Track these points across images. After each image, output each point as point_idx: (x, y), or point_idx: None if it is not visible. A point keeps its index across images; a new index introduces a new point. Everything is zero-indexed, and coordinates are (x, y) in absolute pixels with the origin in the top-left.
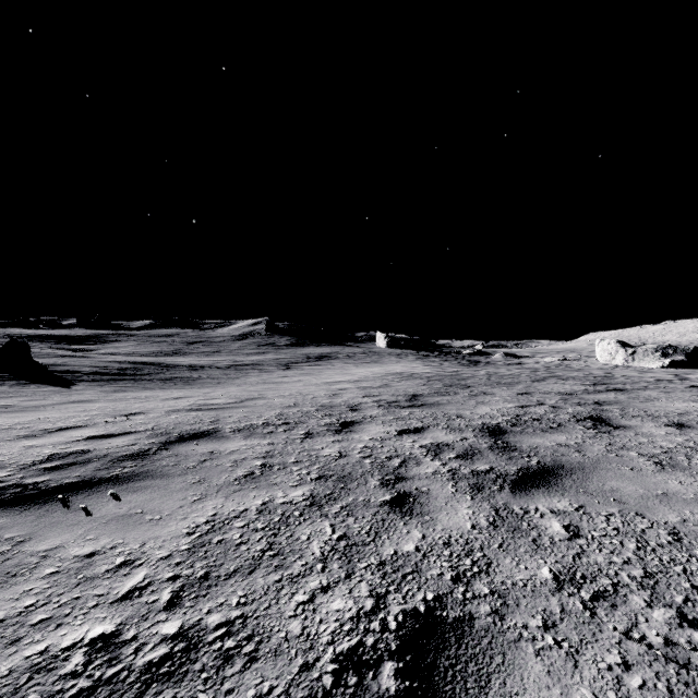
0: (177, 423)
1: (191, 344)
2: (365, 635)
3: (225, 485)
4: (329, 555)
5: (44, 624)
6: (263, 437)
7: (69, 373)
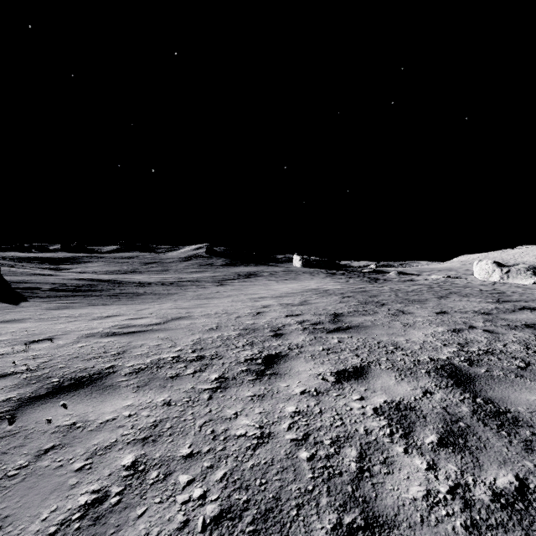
0: (73, 357)
1: (146, 264)
2: None
3: None
4: None
5: None
6: (161, 388)
7: (29, 290)
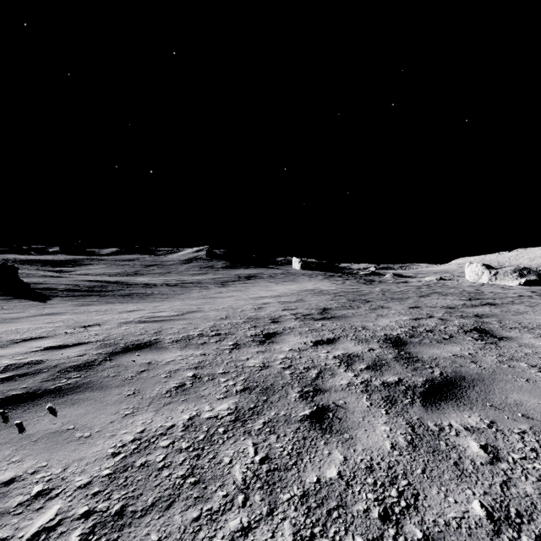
0: (125, 334)
1: (148, 266)
2: None
3: (157, 398)
4: (251, 483)
5: None
6: (197, 348)
7: (47, 290)
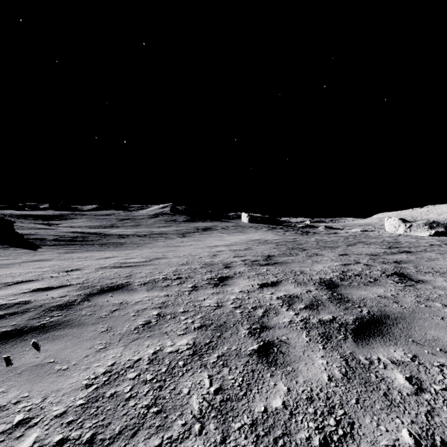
0: (101, 278)
1: (122, 220)
2: None
3: (126, 334)
4: (207, 413)
5: None
6: (161, 290)
7: (38, 240)
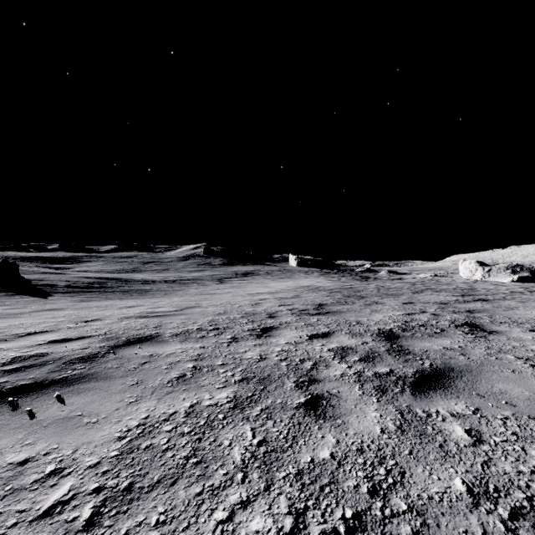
0: (126, 329)
1: (146, 263)
2: None
3: (159, 387)
4: (249, 463)
5: None
6: (196, 341)
7: (48, 286)
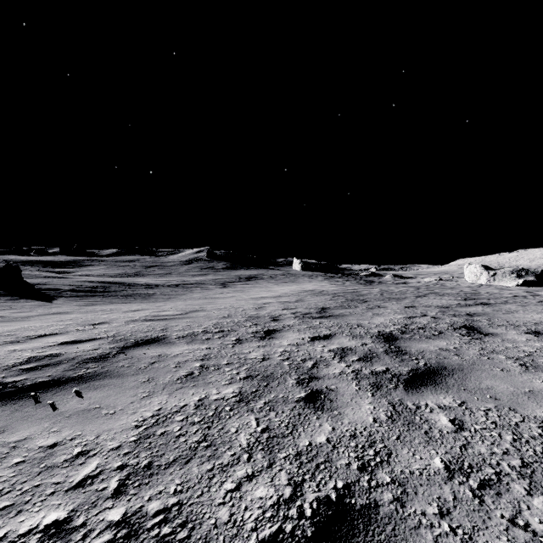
0: (133, 331)
1: (148, 267)
2: (285, 522)
3: (169, 384)
4: (254, 446)
5: (6, 511)
6: (202, 343)
7: (51, 290)
